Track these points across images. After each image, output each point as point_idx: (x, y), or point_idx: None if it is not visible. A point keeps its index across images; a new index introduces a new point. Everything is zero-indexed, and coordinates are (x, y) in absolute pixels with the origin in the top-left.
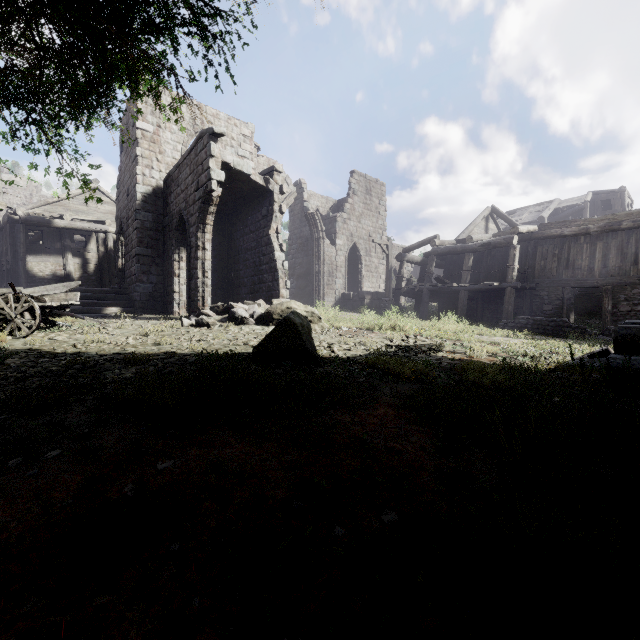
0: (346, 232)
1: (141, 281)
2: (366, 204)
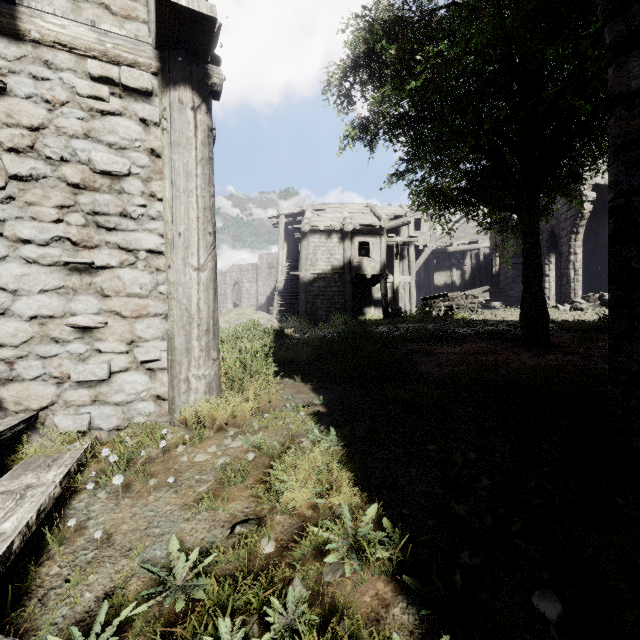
0: None
1: (516, 282)
2: None
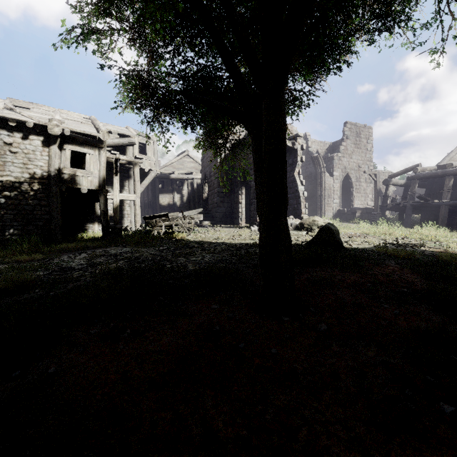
0: (341, 166)
1: (220, 206)
2: (356, 144)
